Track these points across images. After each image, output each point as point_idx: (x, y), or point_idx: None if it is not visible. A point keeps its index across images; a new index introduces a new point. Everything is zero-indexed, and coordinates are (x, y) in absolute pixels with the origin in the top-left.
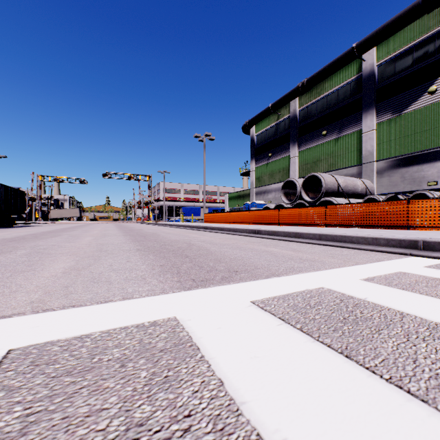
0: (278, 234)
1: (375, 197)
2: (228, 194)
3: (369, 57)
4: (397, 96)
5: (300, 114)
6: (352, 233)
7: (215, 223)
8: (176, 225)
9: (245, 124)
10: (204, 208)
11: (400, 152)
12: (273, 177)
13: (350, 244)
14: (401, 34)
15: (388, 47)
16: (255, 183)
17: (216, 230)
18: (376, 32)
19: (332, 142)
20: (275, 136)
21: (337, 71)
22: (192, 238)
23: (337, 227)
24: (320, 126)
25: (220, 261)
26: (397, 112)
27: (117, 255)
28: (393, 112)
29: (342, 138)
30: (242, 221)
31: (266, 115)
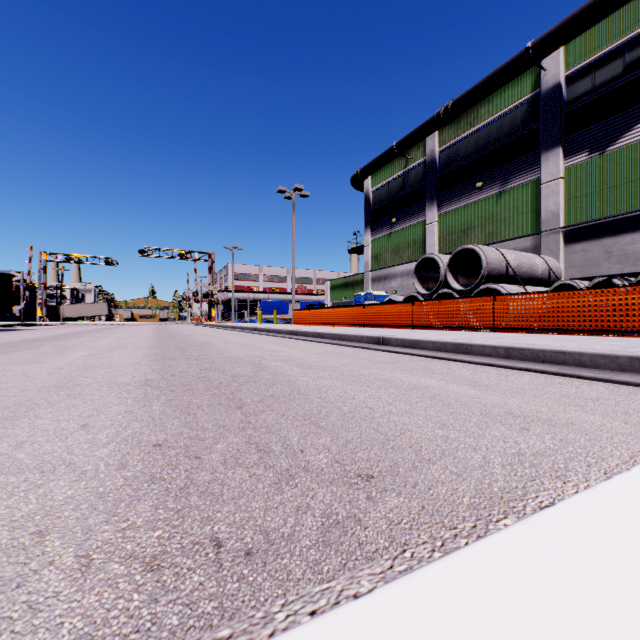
0: (421, 346)
1: (571, 283)
2: (330, 282)
3: (552, 64)
4: (598, 124)
5: (441, 157)
6: (567, 345)
7: (310, 325)
8: (248, 329)
9: (356, 173)
10: (293, 302)
11: (603, 213)
12: (399, 255)
13: (579, 369)
14: (604, 26)
15: (582, 46)
16: (371, 264)
17: (312, 337)
18: (565, 22)
19: (492, 199)
20: (402, 192)
21: (500, 89)
22: (268, 352)
23: (514, 332)
24: (473, 175)
25: (317, 425)
26: (597, 149)
27: (83, 401)
28: (592, 149)
29: (507, 193)
30: (352, 321)
31: (388, 160)
